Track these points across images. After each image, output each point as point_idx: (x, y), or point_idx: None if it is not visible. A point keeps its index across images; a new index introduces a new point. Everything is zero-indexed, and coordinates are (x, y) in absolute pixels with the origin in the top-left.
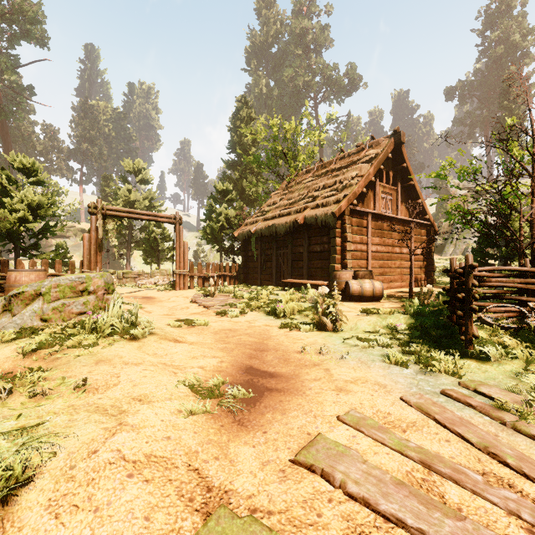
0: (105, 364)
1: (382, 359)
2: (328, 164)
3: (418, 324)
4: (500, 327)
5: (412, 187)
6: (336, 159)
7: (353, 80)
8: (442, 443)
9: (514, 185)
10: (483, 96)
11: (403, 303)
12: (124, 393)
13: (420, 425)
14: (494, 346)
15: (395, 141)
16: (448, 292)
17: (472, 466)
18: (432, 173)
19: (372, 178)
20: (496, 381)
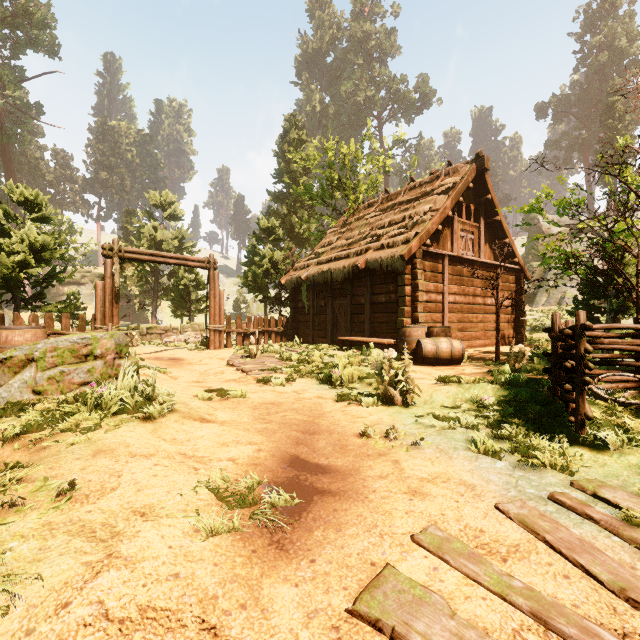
0: (106, 456)
1: (467, 445)
2: (395, 195)
3: (511, 398)
4: (617, 402)
5: (498, 224)
6: (405, 189)
7: (424, 95)
8: (559, 581)
9: (628, 221)
10: (582, 114)
11: (488, 366)
12: (122, 502)
13: (526, 549)
14: (612, 429)
15: (478, 168)
16: (549, 356)
17: (606, 620)
18: (524, 206)
19: (449, 213)
20: (621, 480)
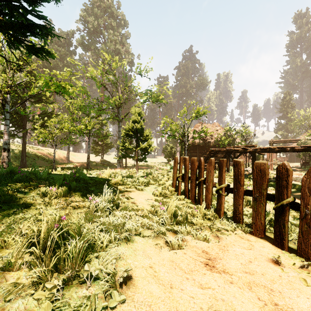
0: None
1: None
2: None
3: None
4: None
5: None
6: None
7: None
8: None
9: None
10: None
11: None
12: None
13: None
14: None
15: None
16: None
17: None
18: None
19: None
20: None
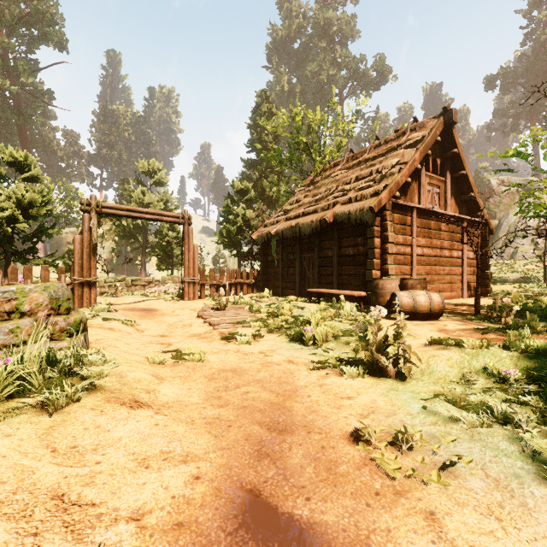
0: None
1: (533, 470)
2: (360, 154)
3: None
4: None
5: (464, 178)
6: (370, 147)
7: (381, 72)
8: None
9: None
10: (529, 83)
11: (470, 321)
12: None
13: None
14: None
15: (445, 121)
16: None
17: None
18: (510, 149)
19: (418, 165)
20: None
